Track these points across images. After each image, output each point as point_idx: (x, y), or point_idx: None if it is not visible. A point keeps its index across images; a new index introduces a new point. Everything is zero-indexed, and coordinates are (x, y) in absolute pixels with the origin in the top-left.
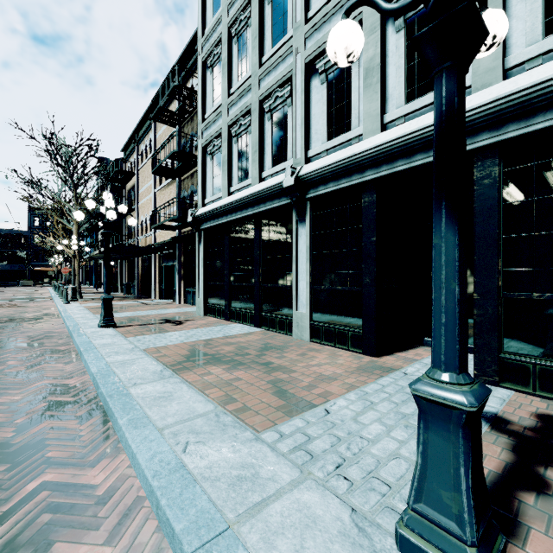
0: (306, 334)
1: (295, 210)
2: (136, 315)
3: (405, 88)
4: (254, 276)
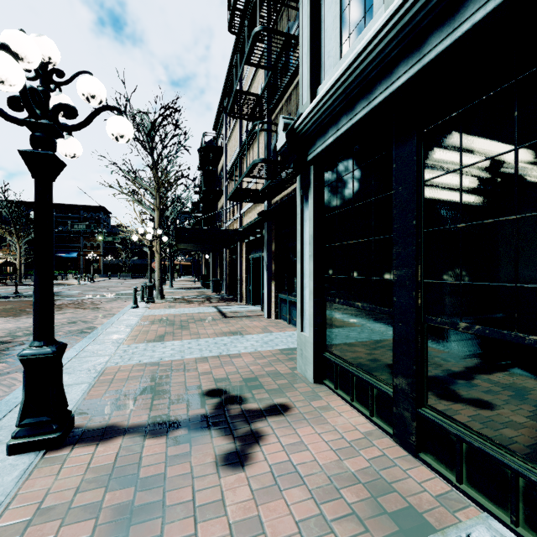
0: None
1: None
2: (178, 357)
3: None
4: None
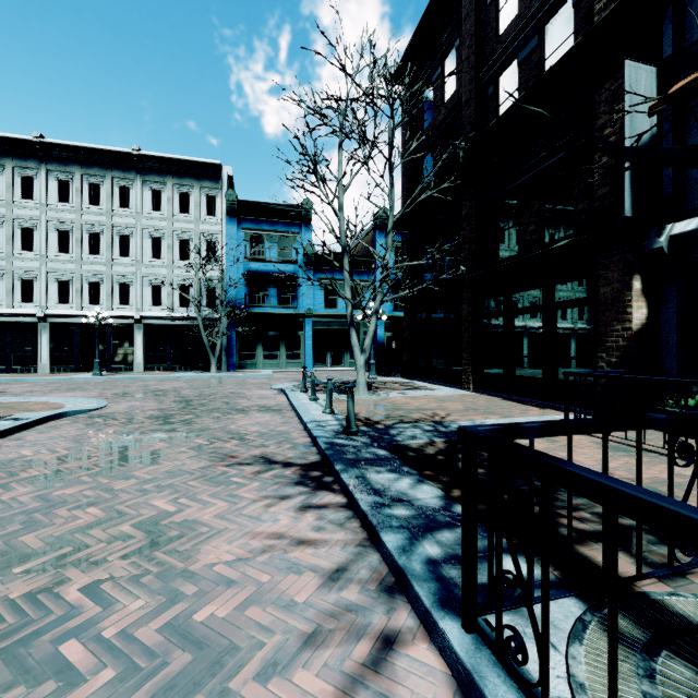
0: (47, 371)
1: (40, 324)
2: None
3: (89, 300)
4: (7, 350)
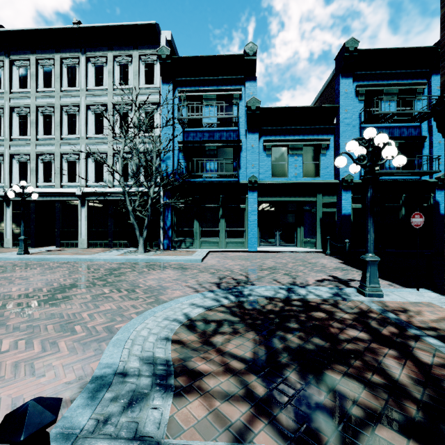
0: (10, 245)
1: (5, 202)
2: None
3: (43, 178)
4: None
